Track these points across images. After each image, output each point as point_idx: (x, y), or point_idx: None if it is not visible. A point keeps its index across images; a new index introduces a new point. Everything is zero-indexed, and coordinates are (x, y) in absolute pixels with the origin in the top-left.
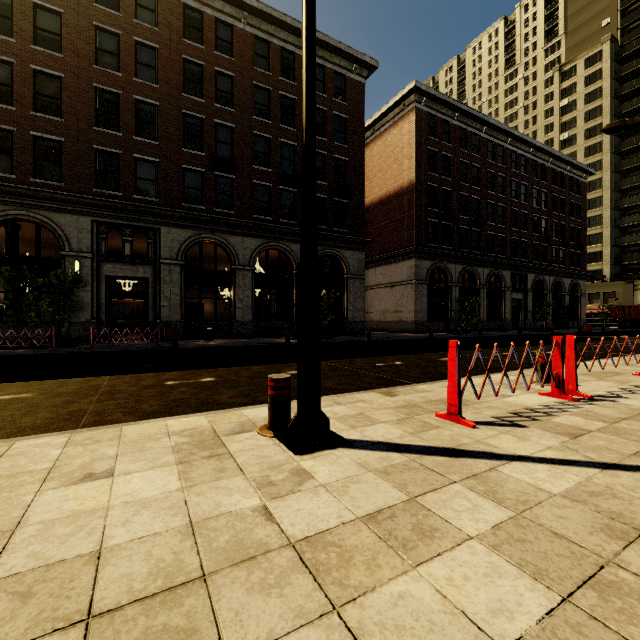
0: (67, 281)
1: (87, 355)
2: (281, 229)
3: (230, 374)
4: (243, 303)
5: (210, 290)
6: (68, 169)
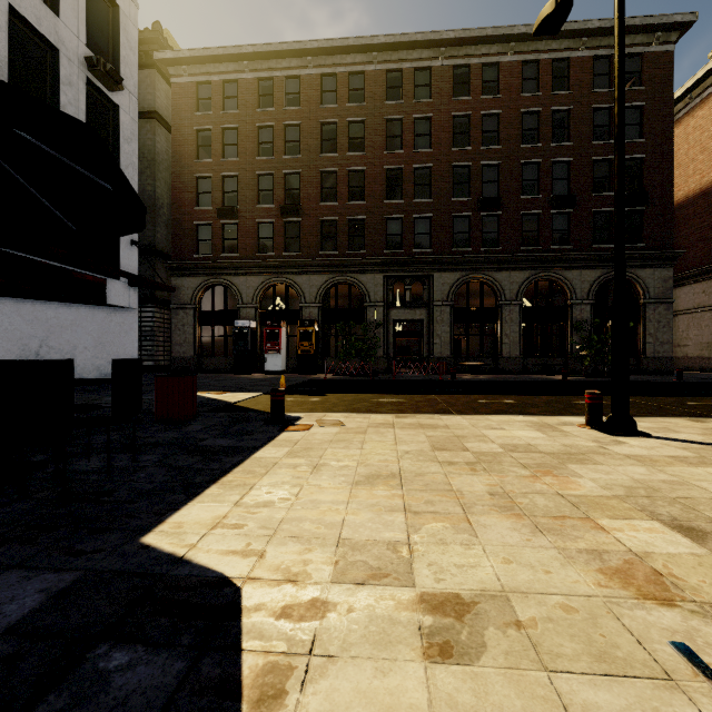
0: (368, 326)
1: (395, 382)
2: (553, 257)
3: (524, 399)
4: (509, 338)
5: (463, 325)
6: (368, 239)
